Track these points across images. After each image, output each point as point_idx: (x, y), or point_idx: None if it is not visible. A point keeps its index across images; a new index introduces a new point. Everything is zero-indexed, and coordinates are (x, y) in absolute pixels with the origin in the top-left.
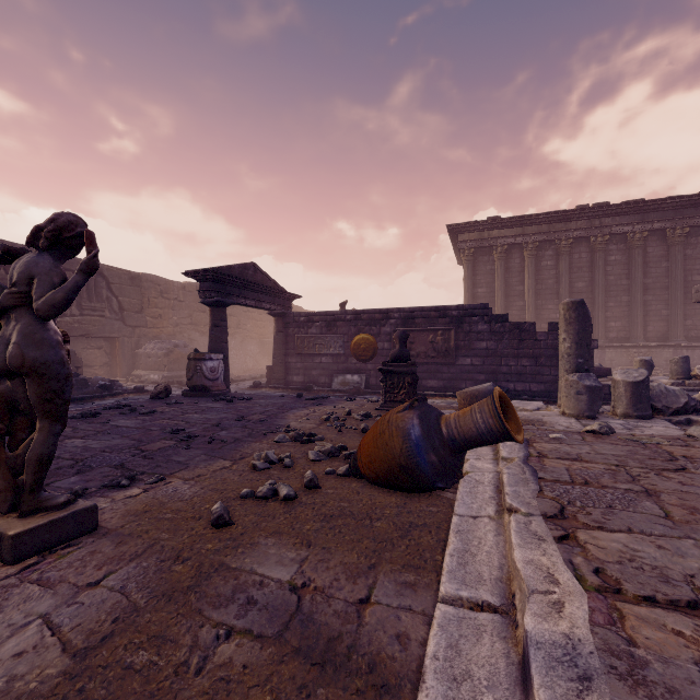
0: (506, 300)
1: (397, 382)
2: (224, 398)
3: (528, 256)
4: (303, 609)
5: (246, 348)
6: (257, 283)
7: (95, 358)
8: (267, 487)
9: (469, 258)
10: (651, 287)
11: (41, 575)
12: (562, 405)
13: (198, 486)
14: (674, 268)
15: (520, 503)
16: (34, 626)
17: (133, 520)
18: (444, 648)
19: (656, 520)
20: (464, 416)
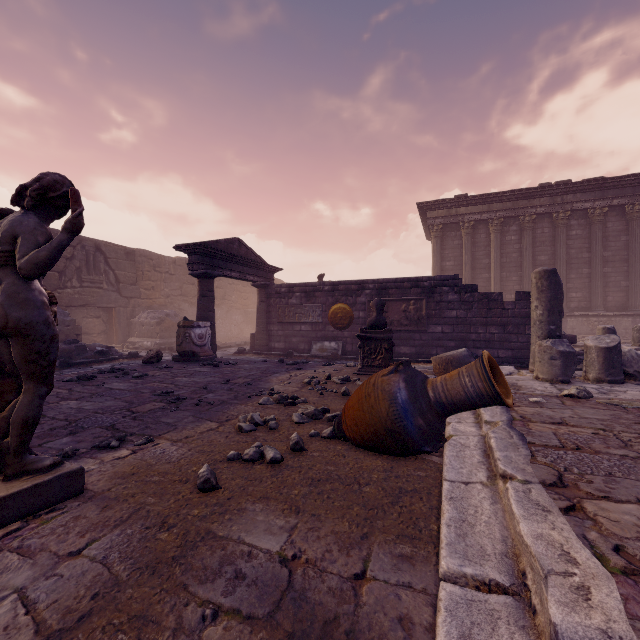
0: (473, 272)
1: (374, 348)
2: (211, 363)
3: (494, 231)
4: (295, 585)
5: (231, 317)
6: (242, 257)
7: (94, 326)
8: (253, 449)
9: (438, 234)
10: (610, 259)
11: (21, 543)
12: (536, 370)
13: (185, 447)
14: (633, 242)
15: (514, 469)
16: (8, 602)
17: (120, 482)
18: (456, 638)
19: None
20: (451, 379)
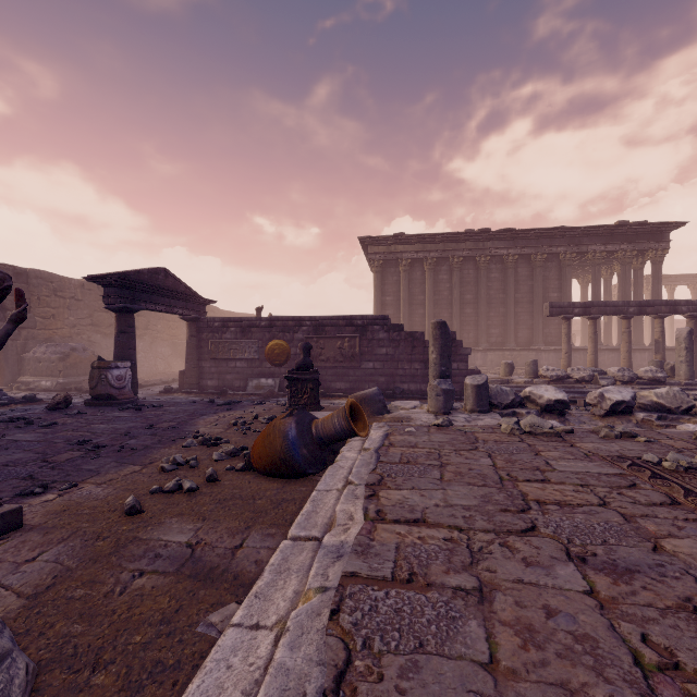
0: (410, 308)
1: (301, 388)
2: (132, 407)
3: (428, 270)
4: (195, 556)
5: (156, 350)
6: (168, 289)
7: None
8: (173, 483)
9: (379, 269)
10: (520, 301)
11: None
12: (428, 404)
13: (111, 488)
14: (536, 286)
15: (357, 478)
16: None
17: (55, 517)
18: (279, 560)
19: (433, 481)
20: (327, 420)
